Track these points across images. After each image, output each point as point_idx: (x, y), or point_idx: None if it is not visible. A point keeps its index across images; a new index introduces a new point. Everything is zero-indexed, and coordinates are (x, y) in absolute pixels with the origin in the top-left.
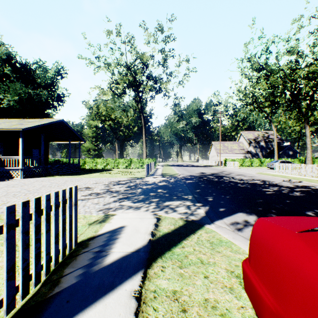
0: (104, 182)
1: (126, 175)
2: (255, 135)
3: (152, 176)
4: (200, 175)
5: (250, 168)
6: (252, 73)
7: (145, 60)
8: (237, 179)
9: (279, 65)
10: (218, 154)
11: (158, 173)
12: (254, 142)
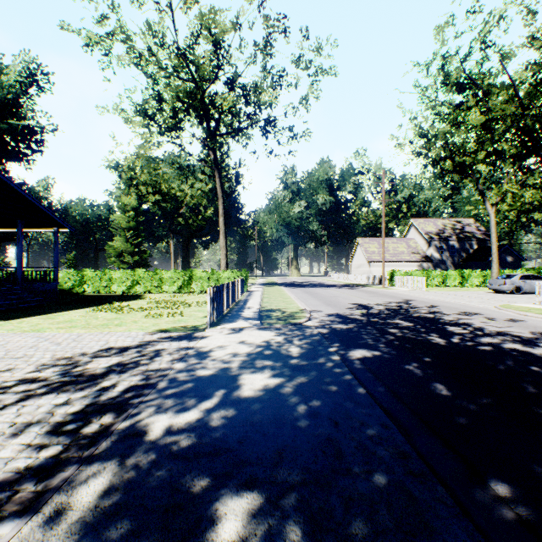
0: (20, 367)
1: (156, 318)
2: (439, 226)
3: (230, 324)
4: (367, 316)
5: (448, 290)
6: (448, 93)
7: (219, 29)
8: (498, 333)
9: (507, 74)
10: (371, 262)
11: (250, 308)
12: (438, 239)
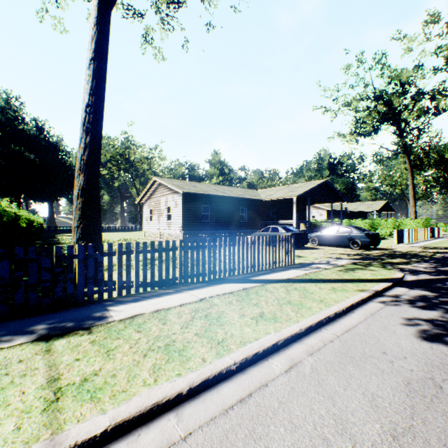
0: None
1: None
2: None
3: None
4: None
5: None
6: None
7: None
8: None
9: None
10: None
11: None
12: None
